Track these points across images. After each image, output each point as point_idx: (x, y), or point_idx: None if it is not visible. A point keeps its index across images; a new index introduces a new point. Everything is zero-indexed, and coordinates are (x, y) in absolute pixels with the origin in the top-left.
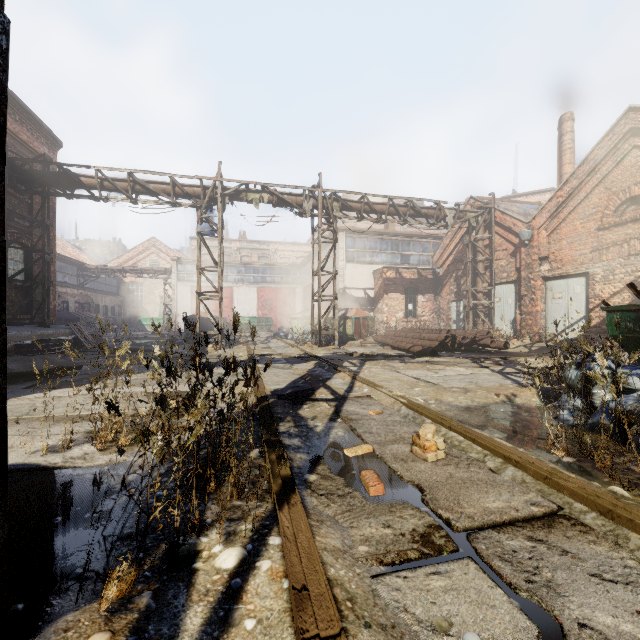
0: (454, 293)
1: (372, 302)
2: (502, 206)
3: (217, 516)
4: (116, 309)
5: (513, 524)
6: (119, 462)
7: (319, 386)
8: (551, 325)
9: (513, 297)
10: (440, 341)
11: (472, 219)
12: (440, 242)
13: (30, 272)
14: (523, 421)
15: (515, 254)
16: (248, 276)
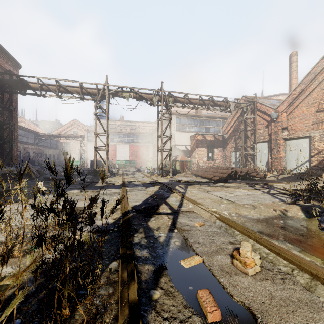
0: (233, 147)
1: (189, 152)
2: (260, 100)
3: None
4: (56, 156)
5: None
6: (4, 275)
7: (162, 203)
8: (289, 165)
9: (267, 149)
10: (228, 174)
11: (244, 107)
12: (226, 120)
13: (2, 136)
14: (300, 231)
15: (268, 126)
16: (124, 139)
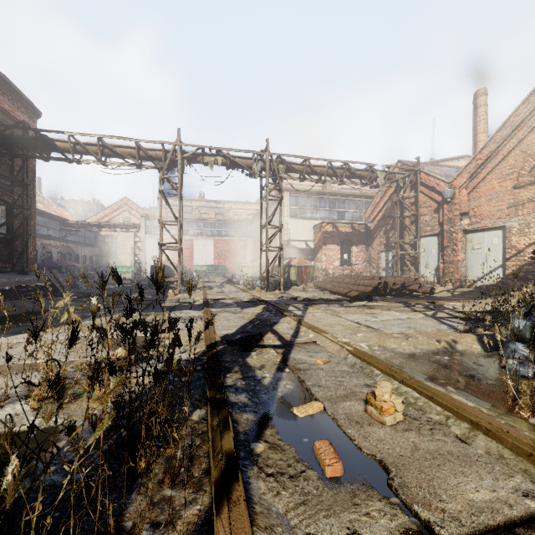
0: (383, 244)
1: (312, 252)
2: (426, 169)
3: (134, 530)
4: (94, 258)
5: (513, 531)
6: (49, 426)
7: (267, 331)
8: (471, 272)
9: (436, 248)
10: (374, 287)
11: (400, 180)
12: (371, 200)
13: (11, 226)
14: (471, 371)
15: (438, 210)
16: (206, 230)
